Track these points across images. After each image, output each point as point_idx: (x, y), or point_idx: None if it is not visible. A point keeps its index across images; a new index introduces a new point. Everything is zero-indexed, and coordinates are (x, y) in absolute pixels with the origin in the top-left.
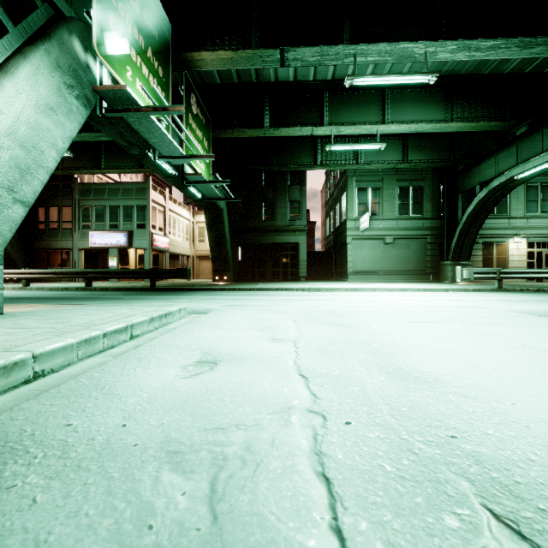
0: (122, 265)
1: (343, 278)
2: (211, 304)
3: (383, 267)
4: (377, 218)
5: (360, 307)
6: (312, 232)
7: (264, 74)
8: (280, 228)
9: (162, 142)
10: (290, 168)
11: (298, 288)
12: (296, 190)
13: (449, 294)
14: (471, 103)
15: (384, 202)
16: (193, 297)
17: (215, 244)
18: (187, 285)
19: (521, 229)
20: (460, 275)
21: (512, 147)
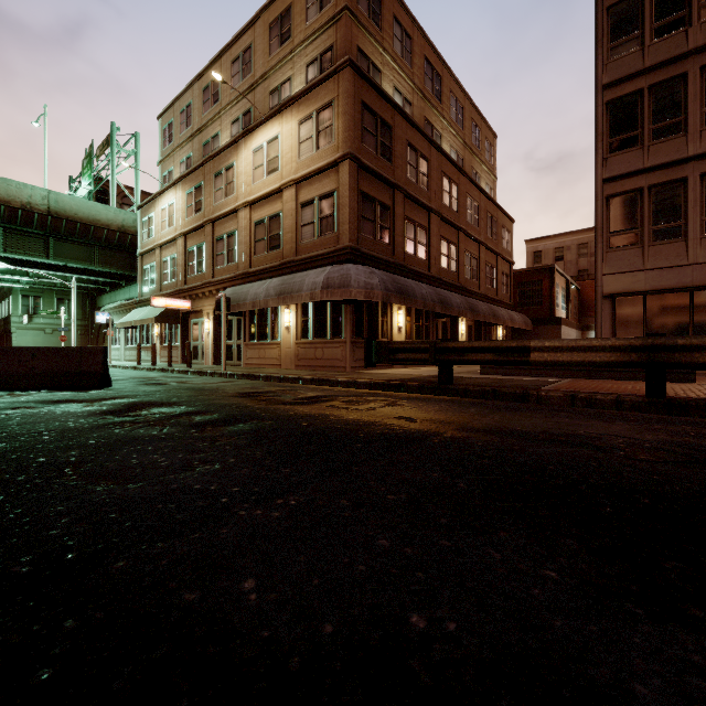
0: None
1: None
2: None
3: None
4: (39, 317)
5: None
6: None
7: None
8: None
9: None
10: None
11: None
12: None
13: None
14: None
15: (46, 306)
16: None
17: None
18: None
19: None
20: None
21: (110, 294)
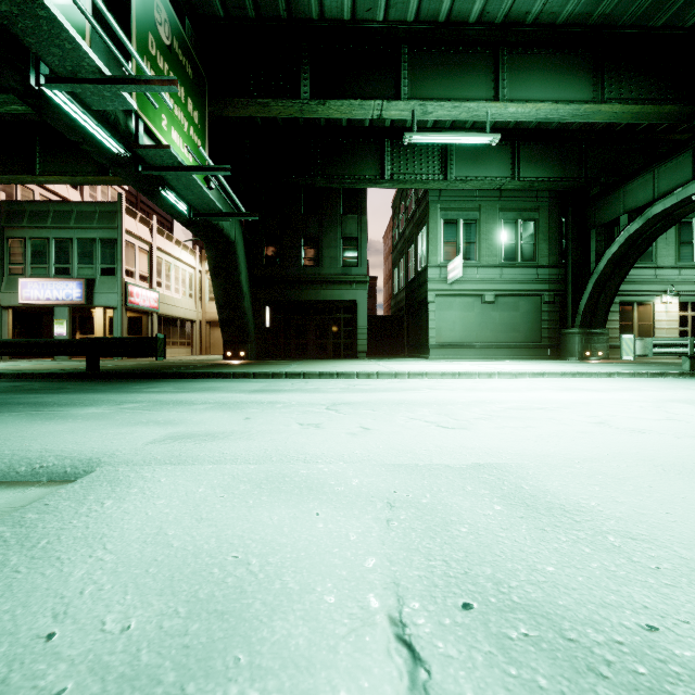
0: (82, 334)
1: (422, 354)
2: (137, 429)
3: (480, 337)
4: (472, 265)
5: (553, 442)
6: (373, 290)
7: None
8: (328, 278)
9: (29, 17)
10: (344, 183)
11: (359, 372)
12: (353, 221)
13: (639, 385)
14: (631, 75)
15: (483, 241)
16: (135, 398)
17: (224, 300)
18: (168, 367)
19: (671, 284)
20: (630, 349)
21: (684, 153)
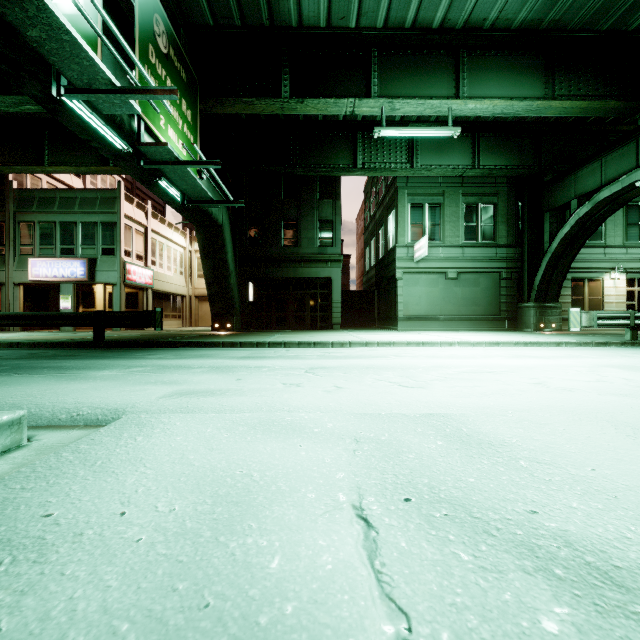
0: (84, 308)
1: (391, 326)
2: (148, 387)
3: (444, 311)
4: (436, 245)
5: (494, 397)
6: (347, 268)
7: (280, 10)
8: (306, 257)
9: (55, 41)
10: (320, 172)
11: (334, 341)
12: (328, 206)
13: (582, 353)
14: (579, 74)
15: (446, 223)
16: (140, 363)
17: (213, 277)
18: (163, 337)
19: (619, 262)
20: (577, 321)
21: (629, 143)
